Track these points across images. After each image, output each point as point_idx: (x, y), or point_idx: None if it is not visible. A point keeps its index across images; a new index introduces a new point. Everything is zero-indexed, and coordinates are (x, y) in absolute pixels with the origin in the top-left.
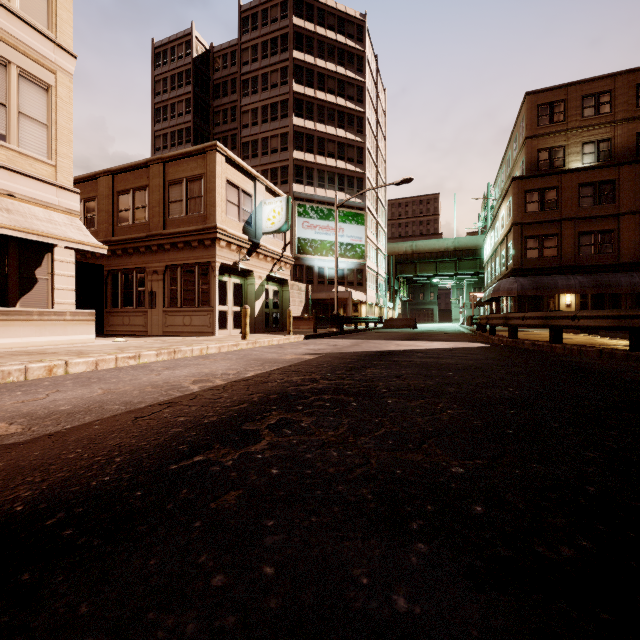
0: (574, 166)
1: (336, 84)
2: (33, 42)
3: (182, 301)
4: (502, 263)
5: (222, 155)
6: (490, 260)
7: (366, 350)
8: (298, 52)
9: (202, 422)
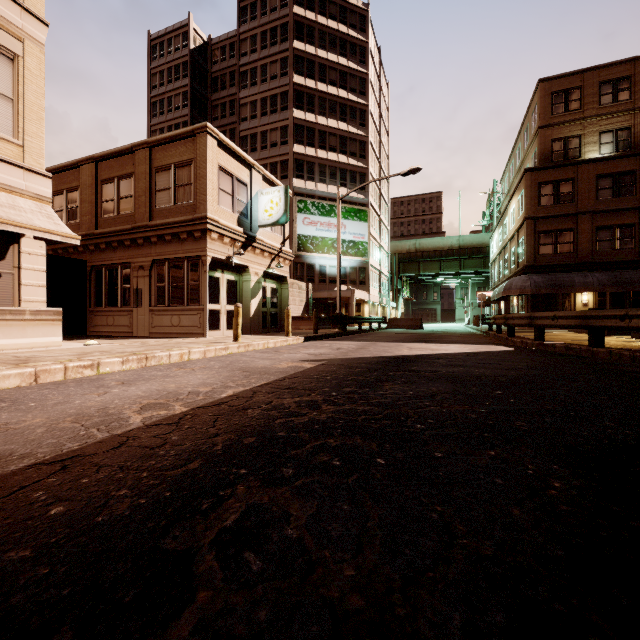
0: (591, 157)
1: (338, 75)
2: None
3: (170, 299)
4: (512, 260)
5: (213, 138)
6: (498, 258)
7: (376, 355)
8: (298, 42)
9: (90, 521)
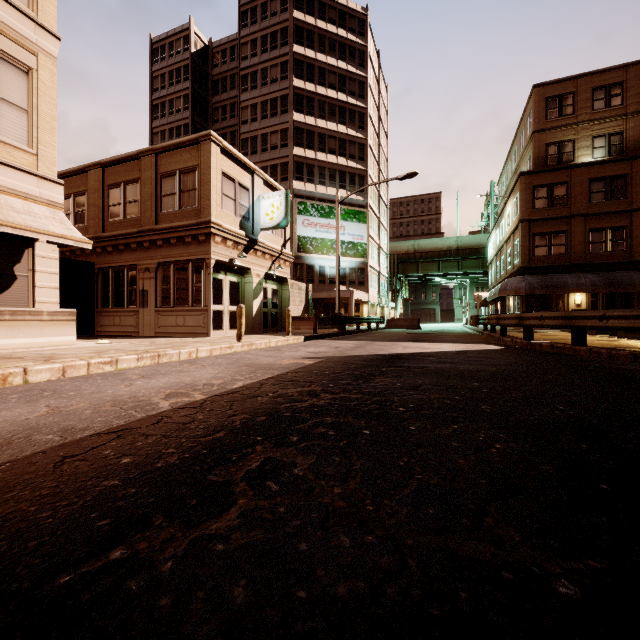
0: (584, 161)
1: (337, 79)
2: (11, 20)
3: (175, 300)
4: (508, 261)
5: (217, 145)
6: (495, 259)
7: (371, 353)
8: (298, 46)
9: (153, 466)
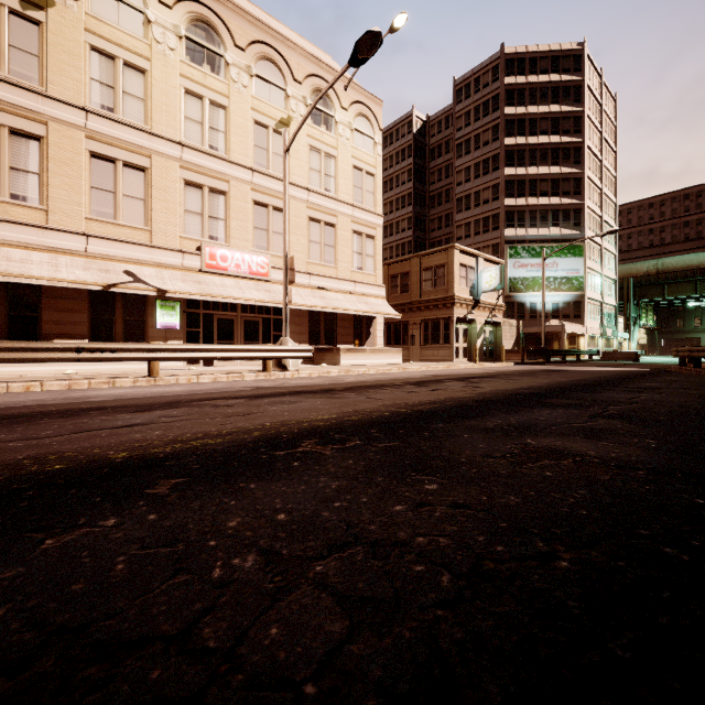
0: None
1: (549, 124)
2: (369, 219)
3: (432, 341)
4: None
5: (457, 250)
6: None
7: (550, 369)
8: (509, 108)
9: (486, 375)
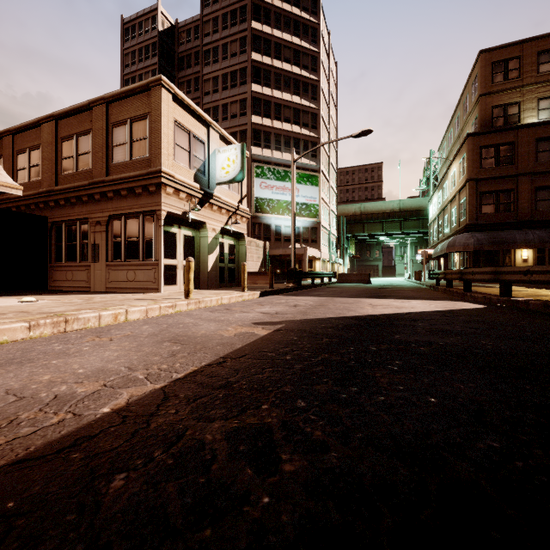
0: (529, 122)
1: (292, 54)
2: None
3: (126, 254)
4: (452, 220)
5: (169, 92)
6: (437, 218)
7: (339, 315)
8: (256, 22)
9: None
